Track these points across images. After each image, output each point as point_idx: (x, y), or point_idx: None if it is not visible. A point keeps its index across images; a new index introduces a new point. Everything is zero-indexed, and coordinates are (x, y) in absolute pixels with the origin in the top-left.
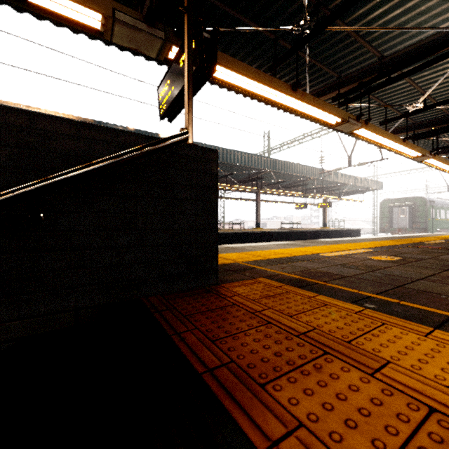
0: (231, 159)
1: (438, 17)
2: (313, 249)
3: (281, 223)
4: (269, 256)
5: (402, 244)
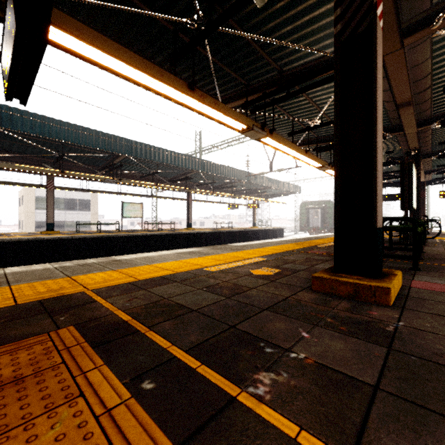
0: (155, 157)
1: (322, 41)
2: (209, 260)
3: (213, 223)
4: (145, 275)
5: (298, 249)
